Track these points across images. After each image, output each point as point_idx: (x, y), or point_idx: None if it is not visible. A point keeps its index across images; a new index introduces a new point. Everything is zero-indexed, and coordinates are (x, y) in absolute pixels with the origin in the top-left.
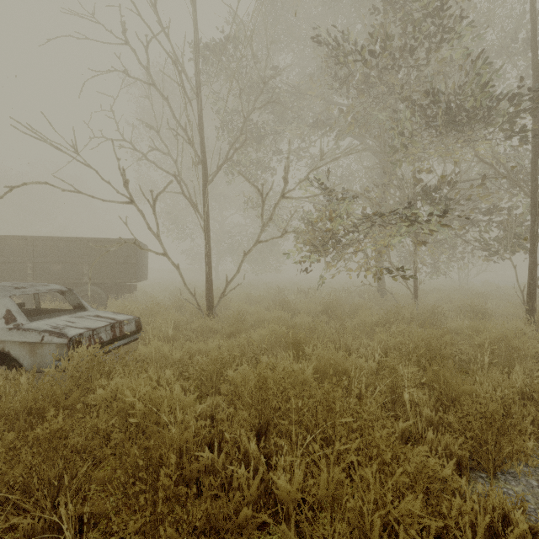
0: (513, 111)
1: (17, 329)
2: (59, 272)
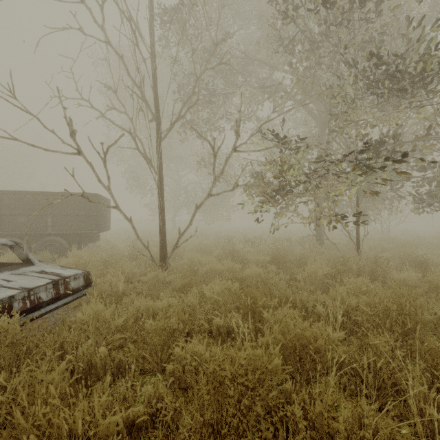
0: None
1: None
2: (24, 224)
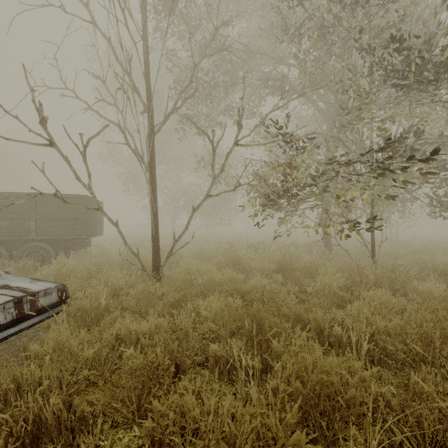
0: None
1: None
2: (4, 228)
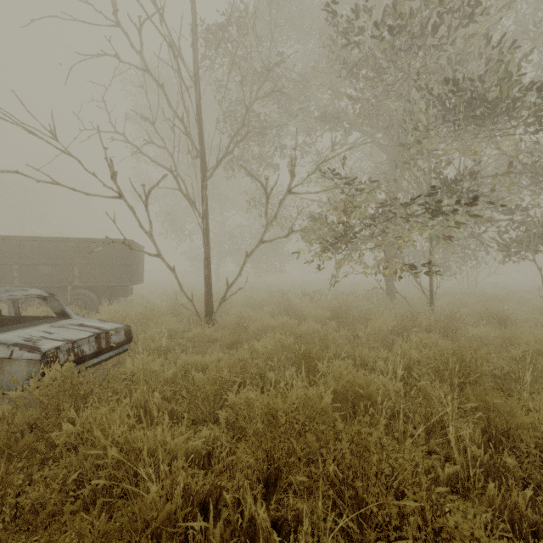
0: None
1: None
2: (48, 275)
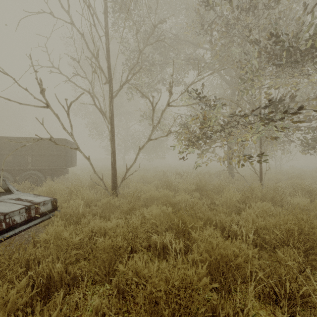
0: None
1: None
2: (10, 161)
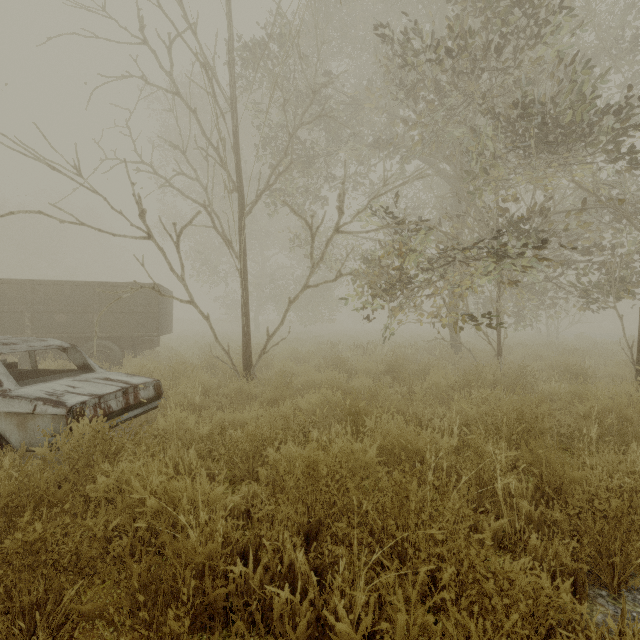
0: (621, 125)
1: (2, 397)
2: (64, 324)
